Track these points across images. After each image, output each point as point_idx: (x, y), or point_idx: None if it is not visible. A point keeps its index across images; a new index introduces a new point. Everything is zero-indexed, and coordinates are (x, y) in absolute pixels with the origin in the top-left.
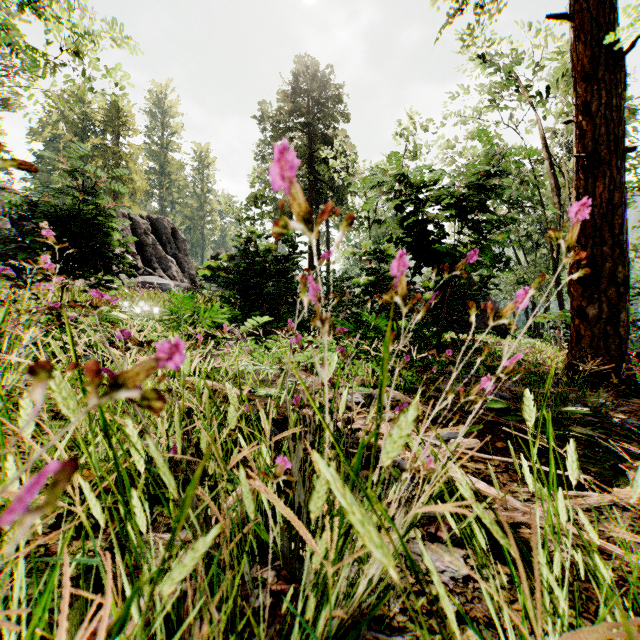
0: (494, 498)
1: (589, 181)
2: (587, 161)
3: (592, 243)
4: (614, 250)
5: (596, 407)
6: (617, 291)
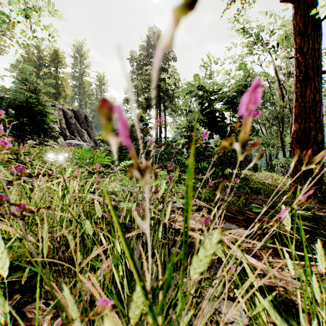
0: (261, 269)
1: (302, 89)
2: (301, 78)
3: (304, 121)
4: (316, 125)
5: (308, 209)
6: (317, 147)
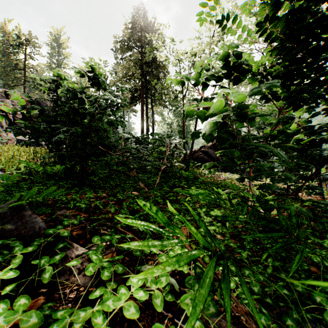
0: None
1: None
2: None
3: None
4: None
5: None
6: None
